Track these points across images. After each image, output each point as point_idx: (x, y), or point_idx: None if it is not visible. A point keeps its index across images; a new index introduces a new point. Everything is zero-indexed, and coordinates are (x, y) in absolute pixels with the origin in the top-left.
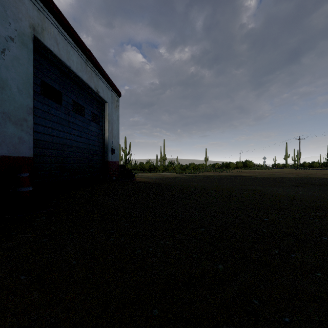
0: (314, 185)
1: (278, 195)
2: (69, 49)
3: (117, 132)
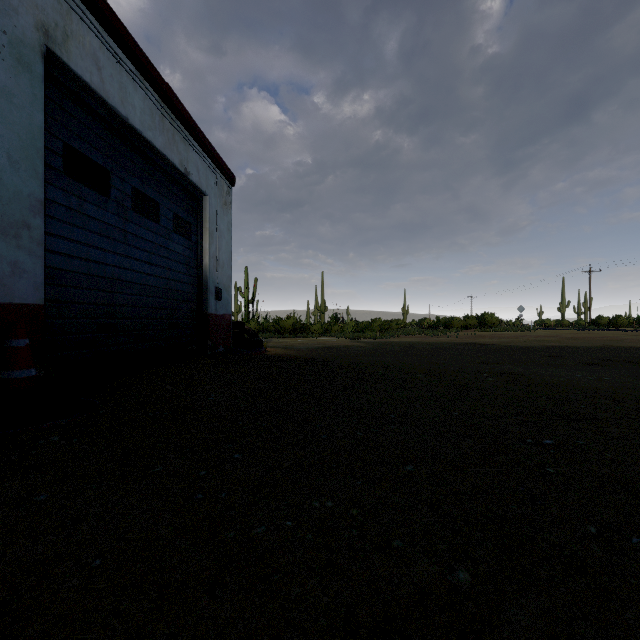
0: (630, 364)
1: (561, 384)
2: (126, 81)
3: (228, 256)
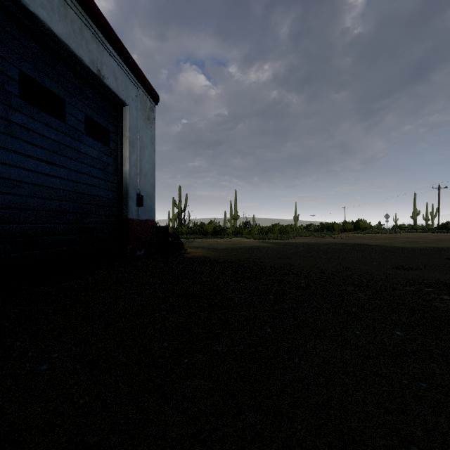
0: None
1: None
2: None
3: (151, 166)
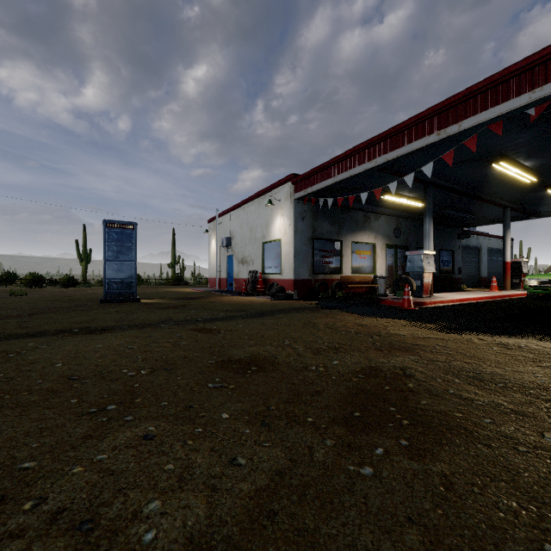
0: None
1: None
2: (493, 242)
3: None
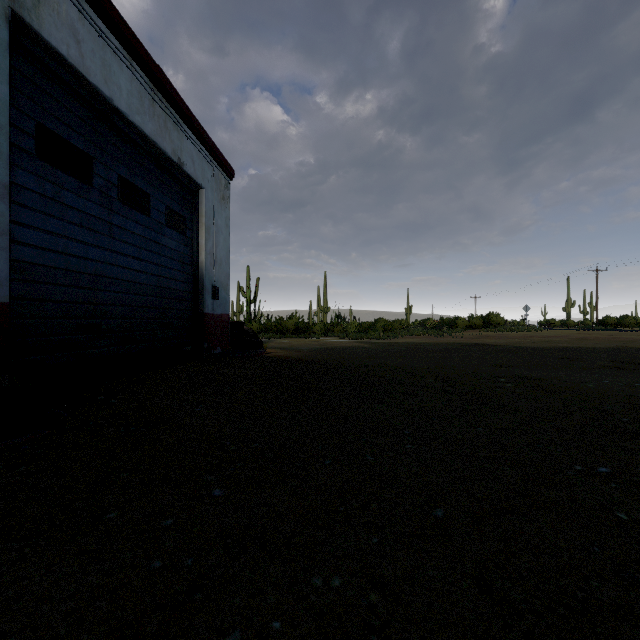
0: None
1: (590, 391)
2: (110, 59)
3: (226, 253)
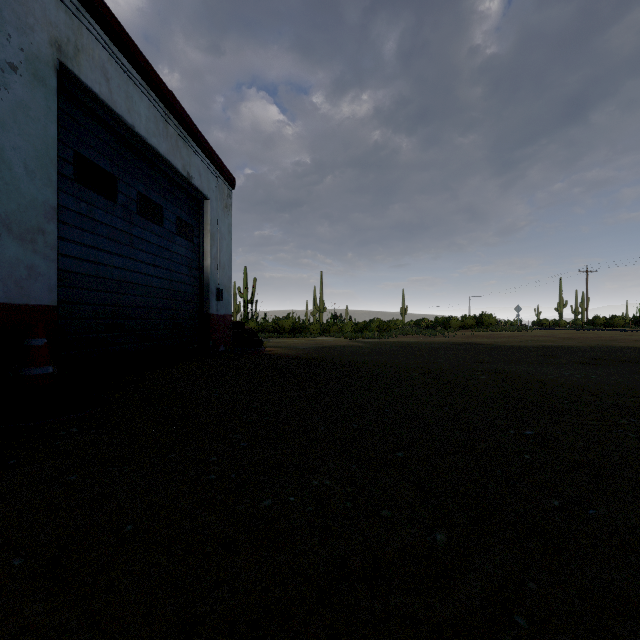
0: (620, 363)
1: (549, 381)
2: (132, 91)
3: (228, 257)
